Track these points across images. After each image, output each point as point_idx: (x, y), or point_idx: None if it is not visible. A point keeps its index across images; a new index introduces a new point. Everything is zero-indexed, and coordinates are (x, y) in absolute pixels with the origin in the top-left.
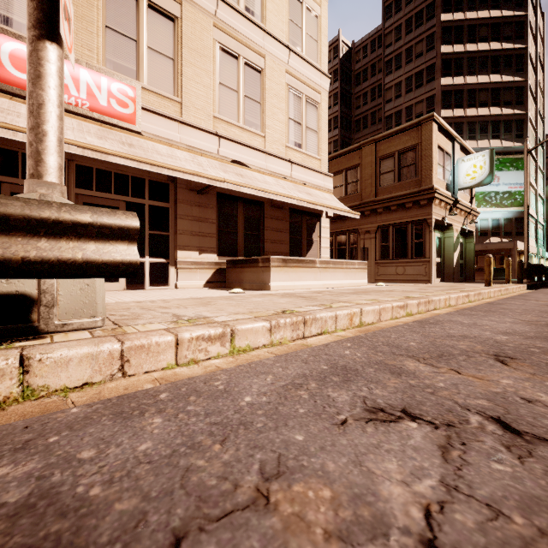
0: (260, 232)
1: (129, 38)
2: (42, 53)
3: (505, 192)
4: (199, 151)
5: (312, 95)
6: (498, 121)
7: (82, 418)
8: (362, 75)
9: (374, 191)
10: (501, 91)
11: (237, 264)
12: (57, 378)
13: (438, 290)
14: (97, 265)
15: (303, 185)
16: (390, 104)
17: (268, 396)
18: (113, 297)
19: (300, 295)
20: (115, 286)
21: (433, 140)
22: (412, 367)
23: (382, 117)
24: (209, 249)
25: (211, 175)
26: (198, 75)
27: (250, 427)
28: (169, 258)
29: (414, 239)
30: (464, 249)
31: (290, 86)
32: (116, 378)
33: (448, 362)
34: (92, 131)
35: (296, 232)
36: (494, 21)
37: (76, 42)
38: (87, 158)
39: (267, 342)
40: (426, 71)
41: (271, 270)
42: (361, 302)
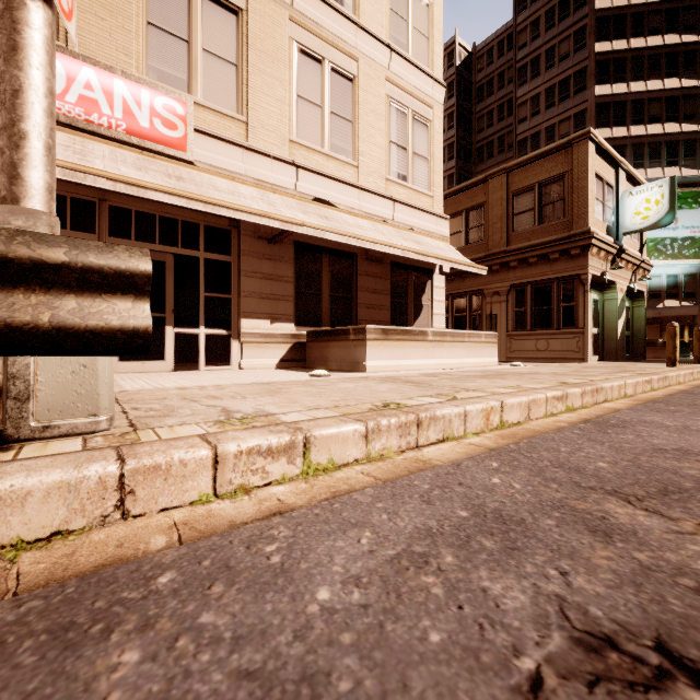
0: (352, 294)
1: (179, 39)
2: (18, 13)
3: (686, 238)
4: (270, 187)
5: (422, 110)
6: (676, 141)
7: None
8: (486, 88)
9: (505, 238)
10: (680, 100)
11: (321, 336)
12: (5, 525)
13: (603, 373)
14: (77, 333)
15: (409, 230)
16: (524, 125)
17: (363, 589)
18: (152, 381)
19: (407, 380)
20: (160, 366)
21: (589, 166)
22: (624, 518)
23: (513, 142)
24: (283, 317)
25: (286, 217)
26: (269, 86)
27: (323, 693)
28: (232, 328)
29: (562, 302)
30: (631, 316)
31: (392, 99)
32: (110, 520)
33: (686, 507)
34: (129, 160)
35: (400, 294)
36: (670, 6)
37: (109, 44)
38: (124, 198)
39: (361, 456)
40: (574, 78)
41: (366, 344)
42: (499, 391)
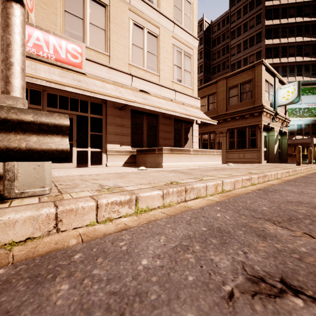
0: (156, 133)
1: (79, 18)
2: (9, 10)
3: (305, 108)
4: (120, 85)
5: (188, 50)
6: (301, 65)
7: (3, 281)
8: (217, 40)
9: (225, 108)
10: (302, 47)
11: (143, 152)
12: (6, 235)
13: (268, 168)
14: (37, 151)
15: (182, 104)
16: (233, 57)
17: (161, 259)
18: (67, 172)
19: (181, 171)
20: (70, 165)
21: (262, 76)
22: (272, 230)
23: (229, 65)
24: (126, 143)
25: (127, 98)
26: (119, 39)
27: (144, 300)
28: (102, 148)
29: (250, 136)
30: (281, 143)
31: (174, 45)
32: (51, 233)
33: (298, 226)
34: (56, 73)
35: (178, 133)
36: (298, 5)
37: (47, 20)
38: (54, 89)
39: (160, 205)
40: (256, 36)
41: (163, 155)
42: (221, 176)
